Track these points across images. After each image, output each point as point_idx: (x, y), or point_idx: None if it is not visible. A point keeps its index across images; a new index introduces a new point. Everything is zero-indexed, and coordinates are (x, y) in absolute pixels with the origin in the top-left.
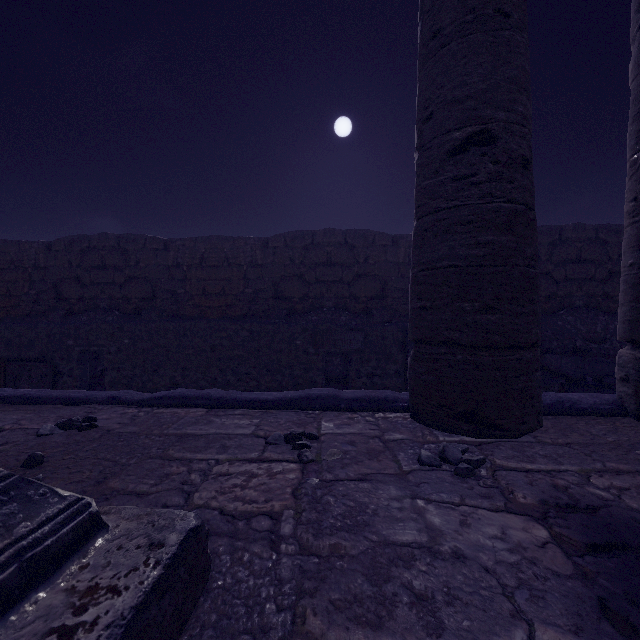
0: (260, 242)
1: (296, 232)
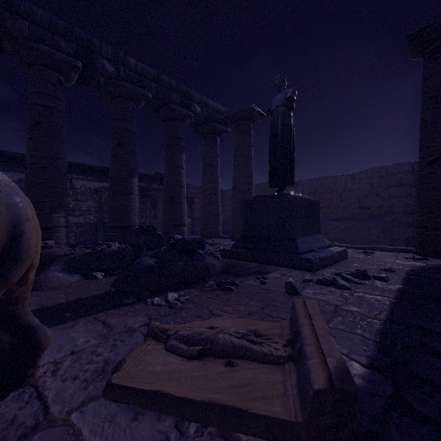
0: (349, 177)
1: (374, 168)
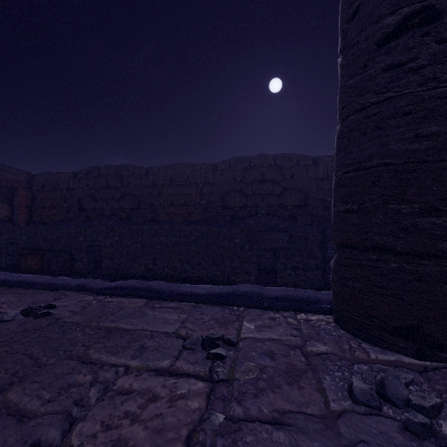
0: (211, 166)
1: (237, 158)
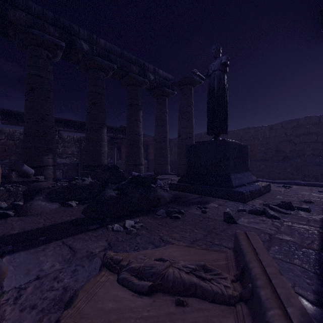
0: (268, 127)
1: (287, 121)
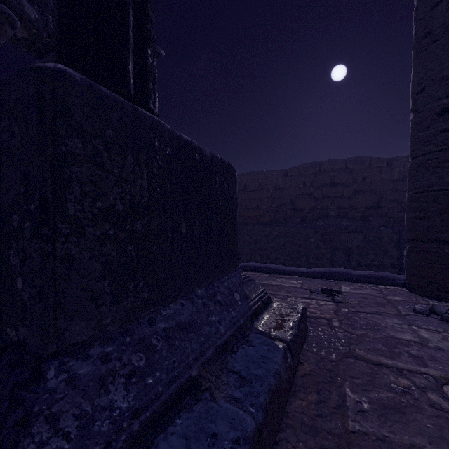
0: (281, 173)
1: (307, 164)
